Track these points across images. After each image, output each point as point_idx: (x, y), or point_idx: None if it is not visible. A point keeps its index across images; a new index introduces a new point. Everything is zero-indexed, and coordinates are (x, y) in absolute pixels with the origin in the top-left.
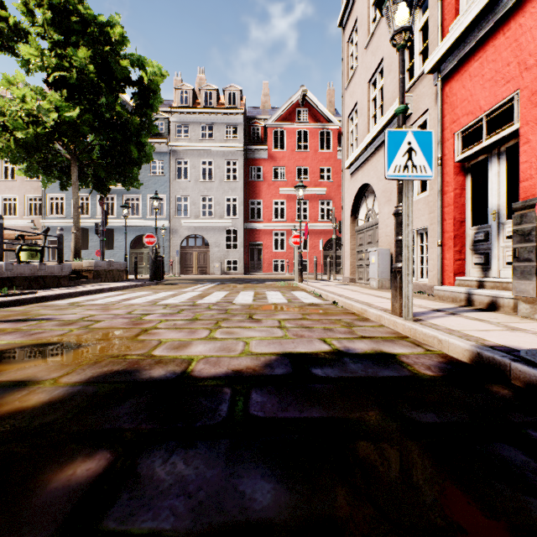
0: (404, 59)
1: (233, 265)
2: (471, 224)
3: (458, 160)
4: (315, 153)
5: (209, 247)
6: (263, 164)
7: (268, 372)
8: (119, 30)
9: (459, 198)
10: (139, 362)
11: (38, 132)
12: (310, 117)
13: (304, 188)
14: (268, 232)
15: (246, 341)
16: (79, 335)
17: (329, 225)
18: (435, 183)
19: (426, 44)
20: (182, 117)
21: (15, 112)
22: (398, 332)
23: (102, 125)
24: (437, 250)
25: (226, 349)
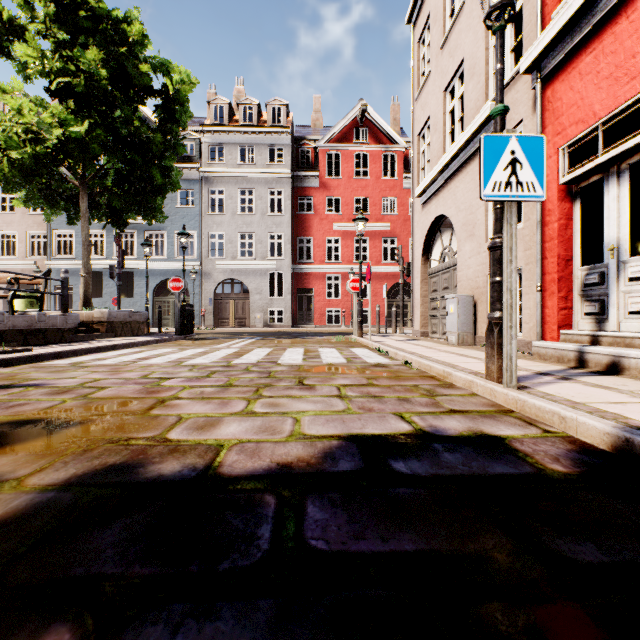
0: (502, 44)
1: (278, 316)
2: (580, 263)
3: (564, 182)
4: (376, 180)
5: (249, 295)
6: (314, 194)
7: (329, 466)
8: (138, 27)
9: (564, 230)
10: (147, 450)
11: (37, 152)
12: (370, 137)
13: (364, 221)
14: (319, 276)
15: (296, 417)
16: (72, 408)
17: (393, 267)
18: (532, 212)
19: (520, 38)
20: (216, 137)
21: (10, 127)
22: (497, 404)
23: (117, 144)
24: (536, 296)
25: (269, 429)
